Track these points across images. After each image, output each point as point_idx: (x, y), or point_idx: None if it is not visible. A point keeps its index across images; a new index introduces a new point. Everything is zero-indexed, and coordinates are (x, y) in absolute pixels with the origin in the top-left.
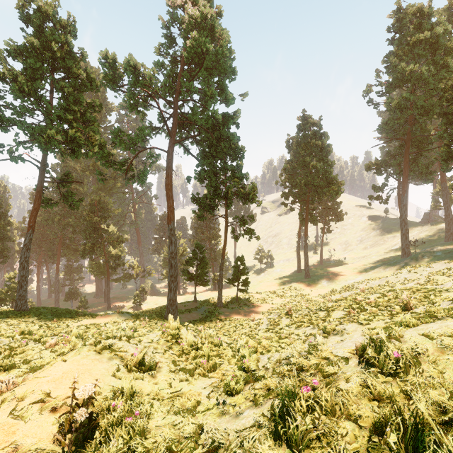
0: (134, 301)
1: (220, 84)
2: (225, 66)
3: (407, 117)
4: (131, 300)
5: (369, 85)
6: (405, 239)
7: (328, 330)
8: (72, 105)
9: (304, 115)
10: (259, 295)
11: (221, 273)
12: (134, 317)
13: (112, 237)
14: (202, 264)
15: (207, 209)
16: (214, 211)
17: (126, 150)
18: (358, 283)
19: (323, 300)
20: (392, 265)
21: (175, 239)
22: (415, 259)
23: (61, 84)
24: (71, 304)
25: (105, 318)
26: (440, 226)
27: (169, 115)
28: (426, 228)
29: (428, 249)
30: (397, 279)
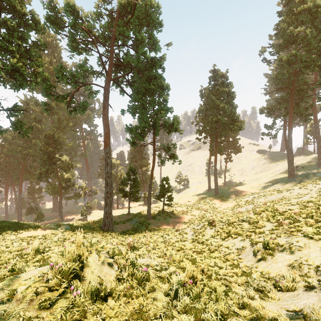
0: (81, 215)
1: (149, 34)
2: (153, 17)
3: (291, 72)
4: (79, 213)
5: (263, 47)
6: (291, 164)
7: (272, 245)
8: (15, 39)
9: (215, 69)
10: (180, 208)
11: (150, 190)
12: (73, 228)
13: (63, 164)
14: (134, 183)
15: (138, 136)
16: (144, 138)
17: (67, 84)
18: (258, 198)
19: (231, 212)
20: (283, 184)
21: (110, 161)
22: (301, 179)
23: (5, 18)
24: (31, 217)
25: (45, 230)
26: (311, 156)
27: (106, 57)
28: (301, 158)
29: (306, 172)
30: (291, 194)
